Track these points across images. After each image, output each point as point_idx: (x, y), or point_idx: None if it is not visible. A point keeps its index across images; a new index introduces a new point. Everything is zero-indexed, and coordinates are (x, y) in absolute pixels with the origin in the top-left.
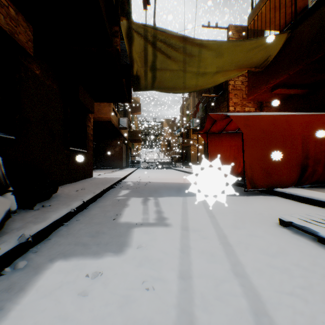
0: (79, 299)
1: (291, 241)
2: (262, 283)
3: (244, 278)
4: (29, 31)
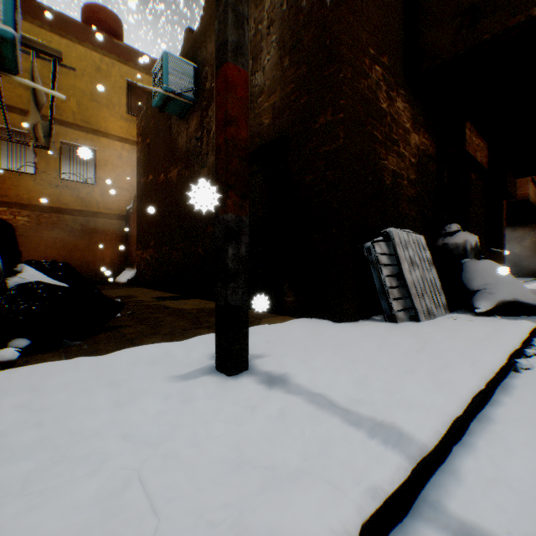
0: None
1: None
2: None
3: None
4: (484, 149)
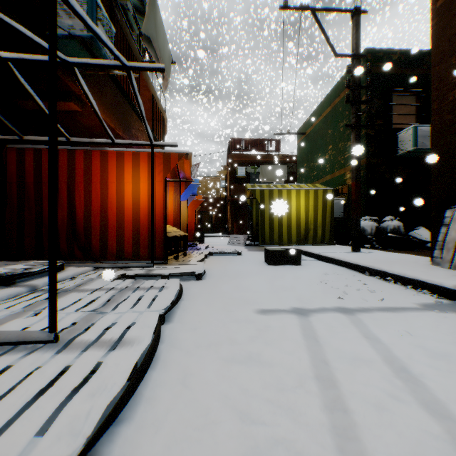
0: (447, 328)
1: (180, 385)
2: (292, 333)
3: (308, 337)
4: None
